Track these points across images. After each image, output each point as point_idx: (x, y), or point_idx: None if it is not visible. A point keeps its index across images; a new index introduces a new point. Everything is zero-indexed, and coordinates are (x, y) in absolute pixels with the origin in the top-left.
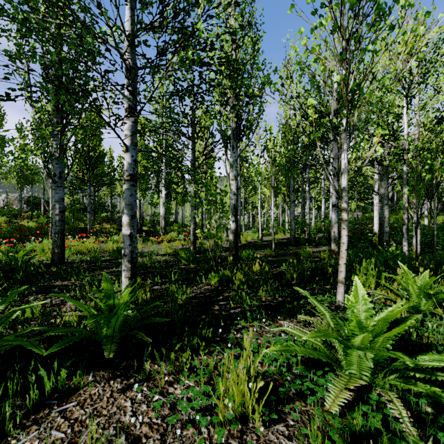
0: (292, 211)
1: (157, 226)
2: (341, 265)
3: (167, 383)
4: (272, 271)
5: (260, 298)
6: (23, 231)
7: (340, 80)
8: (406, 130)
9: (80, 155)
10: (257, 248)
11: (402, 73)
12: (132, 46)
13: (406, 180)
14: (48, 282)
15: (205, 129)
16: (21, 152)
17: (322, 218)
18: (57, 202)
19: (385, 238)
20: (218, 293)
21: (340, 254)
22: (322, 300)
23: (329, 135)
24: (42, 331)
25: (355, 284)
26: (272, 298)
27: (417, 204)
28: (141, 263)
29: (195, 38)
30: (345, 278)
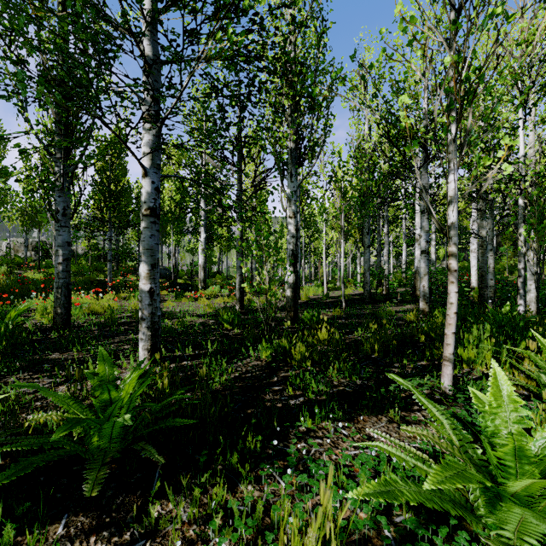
0: (366, 259)
1: (195, 278)
2: (448, 335)
3: (184, 544)
4: (344, 339)
5: (330, 381)
6: (26, 284)
7: (449, 66)
8: (523, 151)
9: (98, 188)
10: (321, 306)
11: (518, 73)
12: (153, 31)
13: (522, 216)
14: (40, 355)
15: (254, 155)
16: (27, 186)
17: (403, 269)
18: (61, 247)
19: (489, 294)
20: (271, 372)
21: (447, 319)
22: (420, 384)
23: (413, 163)
24: (5, 439)
25: (492, 373)
26: (348, 381)
27: (539, 249)
28: (170, 328)
29: (238, 11)
30: (453, 354)
